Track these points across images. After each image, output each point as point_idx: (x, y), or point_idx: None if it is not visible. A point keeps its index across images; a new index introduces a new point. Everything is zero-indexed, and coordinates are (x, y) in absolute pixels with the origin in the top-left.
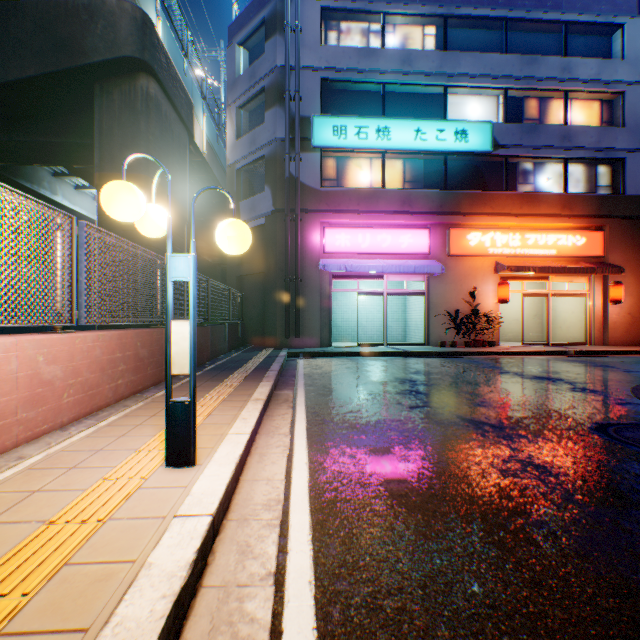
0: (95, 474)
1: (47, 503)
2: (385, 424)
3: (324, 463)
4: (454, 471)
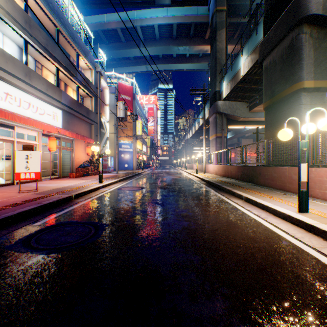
0: (323, 211)
1: (312, 207)
2: (245, 257)
3: (263, 228)
4: (204, 224)
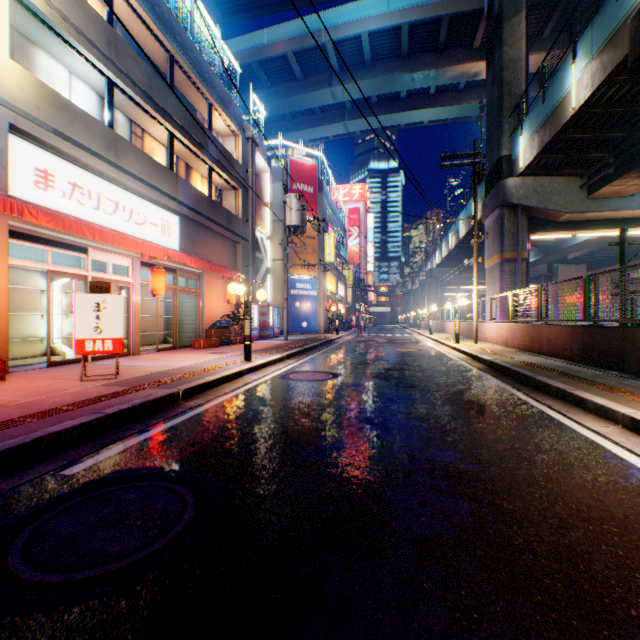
0: None
1: None
2: None
3: None
4: (530, 517)
